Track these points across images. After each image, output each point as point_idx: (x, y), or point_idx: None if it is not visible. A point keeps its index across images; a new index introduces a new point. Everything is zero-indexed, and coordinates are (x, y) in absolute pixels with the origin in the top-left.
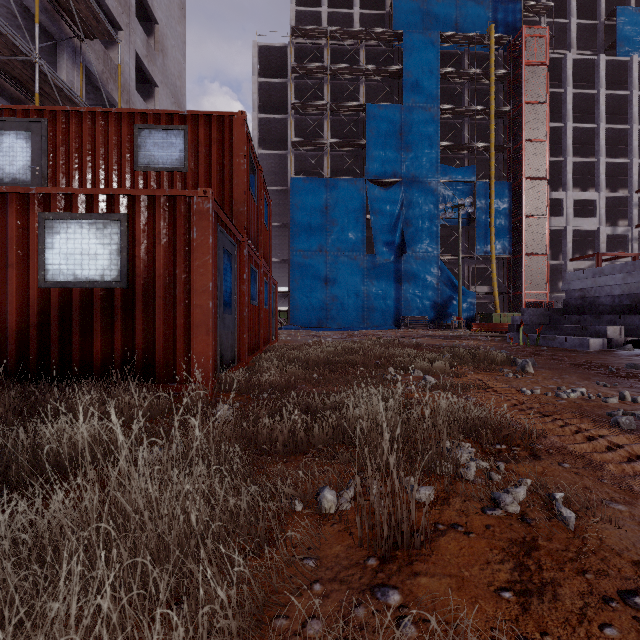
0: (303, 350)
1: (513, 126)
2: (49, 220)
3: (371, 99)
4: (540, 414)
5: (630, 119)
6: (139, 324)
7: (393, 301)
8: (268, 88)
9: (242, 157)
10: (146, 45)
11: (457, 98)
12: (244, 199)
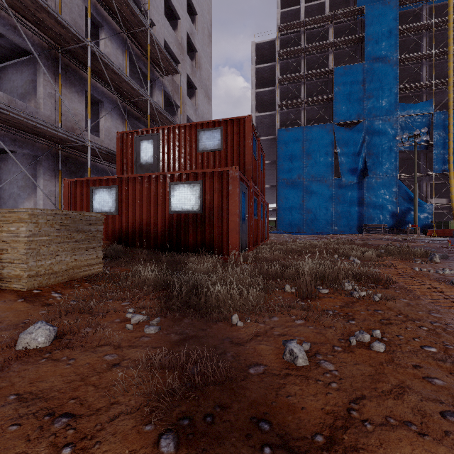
0: (284, 245)
1: None
2: (172, 185)
3: (338, 62)
4: (409, 277)
5: None
6: (207, 229)
7: (356, 213)
8: (262, 71)
9: (249, 139)
10: (191, 67)
11: (416, 46)
12: (251, 162)
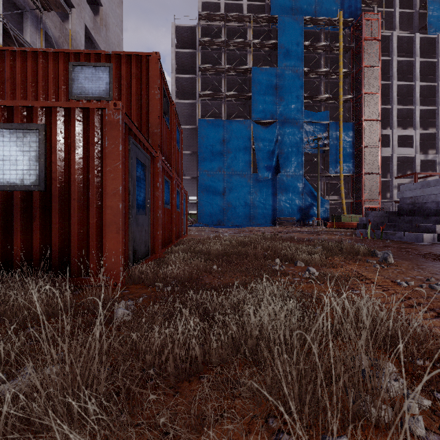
0: (206, 243)
1: (355, 83)
2: None
3: (255, 64)
4: (434, 312)
5: (437, 78)
6: (55, 223)
7: (271, 206)
8: (182, 56)
9: (156, 89)
10: (93, 20)
11: (316, 64)
12: (158, 122)
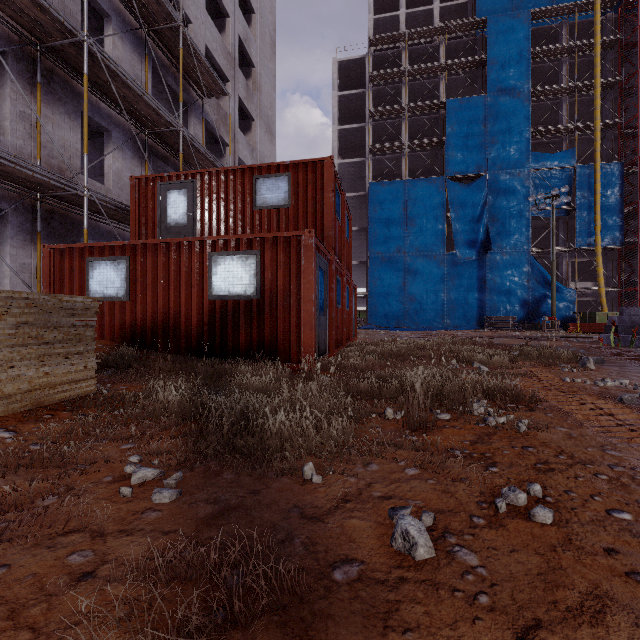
0: (379, 345)
1: (626, 97)
2: (214, 257)
3: (452, 93)
4: (561, 392)
5: None
6: (267, 323)
7: (476, 300)
8: (347, 100)
9: (330, 192)
10: (246, 88)
11: (553, 76)
12: (332, 225)
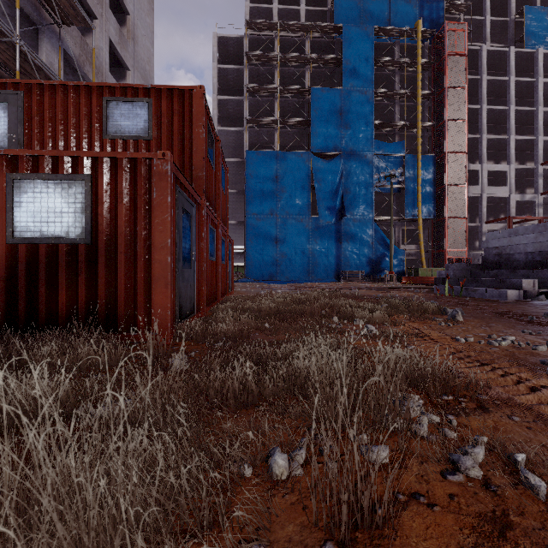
0: (256, 301)
1: (437, 107)
2: (17, 180)
3: (315, 83)
4: (478, 363)
5: (536, 102)
6: (102, 278)
7: (334, 258)
8: (226, 73)
9: (201, 127)
10: (119, 33)
11: (389, 83)
12: (203, 165)
